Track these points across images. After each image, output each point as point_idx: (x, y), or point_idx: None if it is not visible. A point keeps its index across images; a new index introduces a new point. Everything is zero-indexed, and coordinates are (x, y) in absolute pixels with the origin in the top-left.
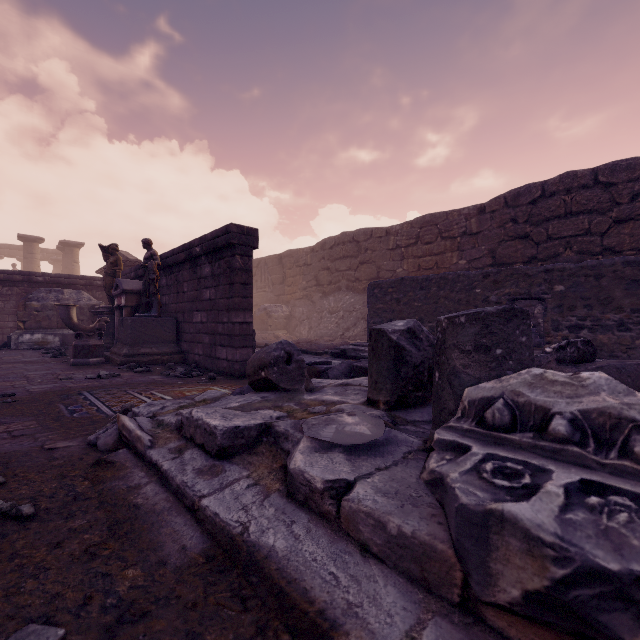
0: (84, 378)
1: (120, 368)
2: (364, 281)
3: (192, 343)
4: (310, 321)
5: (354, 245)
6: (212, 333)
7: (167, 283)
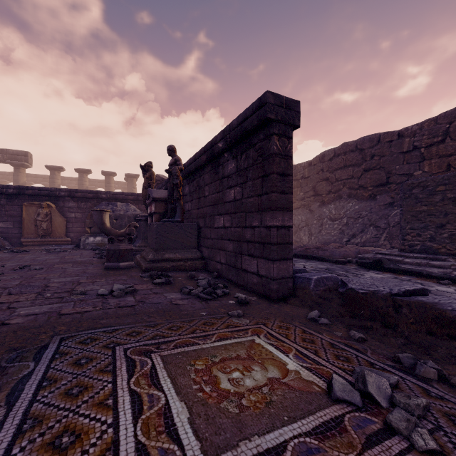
0: (96, 293)
1: (142, 276)
2: (370, 188)
3: (213, 249)
4: (310, 228)
5: (357, 153)
6: (237, 239)
7: (189, 190)
